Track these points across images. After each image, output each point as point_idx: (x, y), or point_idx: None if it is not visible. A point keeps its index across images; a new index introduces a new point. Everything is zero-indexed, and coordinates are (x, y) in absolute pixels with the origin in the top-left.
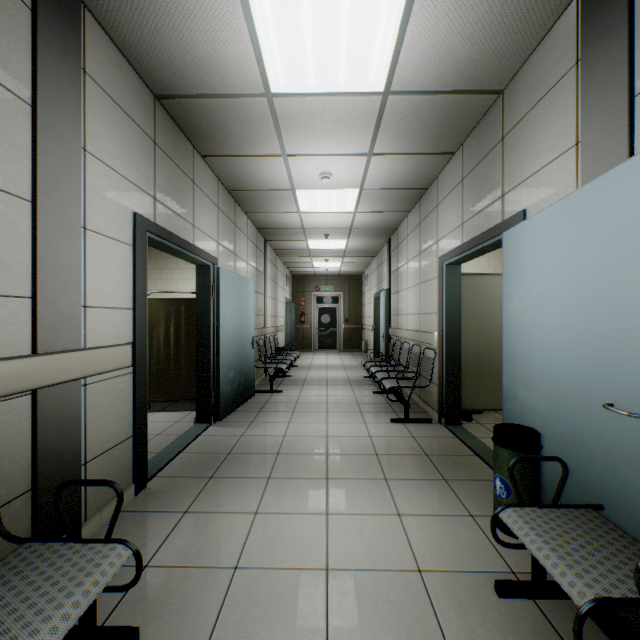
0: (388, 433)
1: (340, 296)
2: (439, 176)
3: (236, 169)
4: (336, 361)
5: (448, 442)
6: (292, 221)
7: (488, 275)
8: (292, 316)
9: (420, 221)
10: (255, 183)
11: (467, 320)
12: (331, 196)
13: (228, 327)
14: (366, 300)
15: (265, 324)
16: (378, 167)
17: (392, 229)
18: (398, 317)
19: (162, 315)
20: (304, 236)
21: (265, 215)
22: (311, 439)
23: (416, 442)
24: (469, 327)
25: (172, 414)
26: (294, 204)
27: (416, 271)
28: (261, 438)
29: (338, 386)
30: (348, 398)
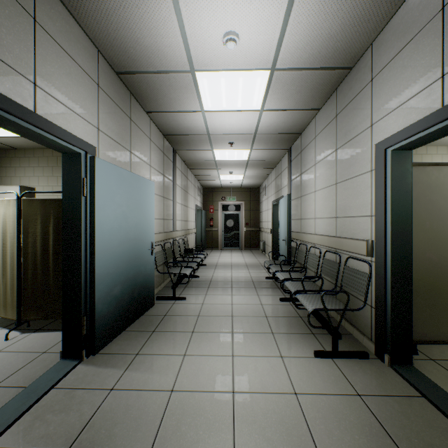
0: (319, 384)
1: (242, 204)
2: (376, 40)
3: (113, 26)
4: (239, 259)
5: (420, 413)
6: (196, 124)
7: (444, 165)
8: (202, 221)
9: (337, 113)
10: (145, 58)
11: (416, 224)
12: (237, 83)
13: (111, 233)
14: (264, 207)
15: (174, 228)
16: (301, 20)
17: (295, 135)
18: (302, 221)
19: (39, 218)
20: (210, 145)
21: (168, 115)
22: (209, 401)
23: (370, 412)
24: (419, 234)
25: (47, 337)
26: (196, 97)
27: (330, 170)
28: (136, 398)
29: (243, 290)
30: (254, 308)
